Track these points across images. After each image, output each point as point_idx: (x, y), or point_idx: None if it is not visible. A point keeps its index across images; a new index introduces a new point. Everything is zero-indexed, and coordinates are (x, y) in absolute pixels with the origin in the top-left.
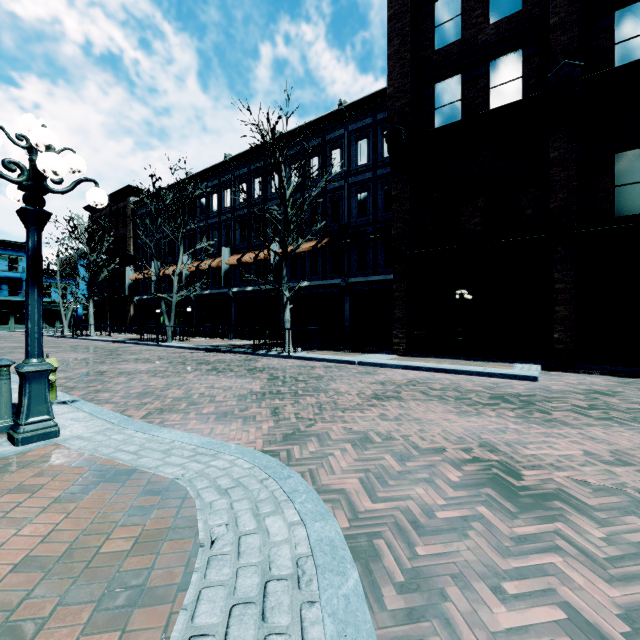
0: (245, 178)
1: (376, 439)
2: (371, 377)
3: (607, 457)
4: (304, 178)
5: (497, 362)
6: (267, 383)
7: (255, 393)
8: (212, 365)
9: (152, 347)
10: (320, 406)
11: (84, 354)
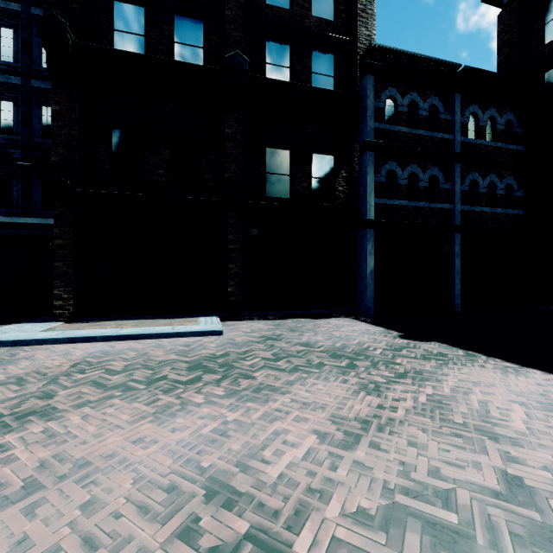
0: None
1: None
2: None
3: (337, 433)
4: None
5: (182, 318)
6: None
7: None
8: None
9: None
10: None
11: None
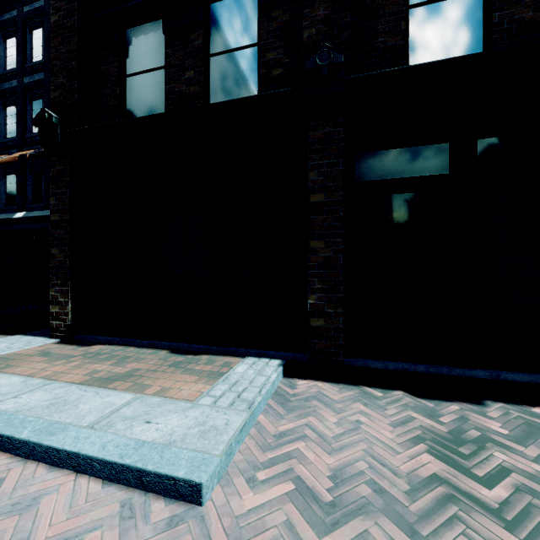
0: None
1: None
2: None
3: None
4: None
5: (218, 352)
6: None
7: None
8: None
9: None
10: None
11: None
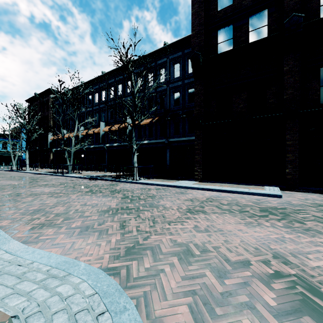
0: (113, 84)
1: (195, 251)
2: (184, 196)
3: None
4: (145, 81)
5: (253, 185)
6: (121, 201)
7: (112, 209)
8: (90, 188)
9: (59, 177)
10: (153, 219)
11: (16, 181)
